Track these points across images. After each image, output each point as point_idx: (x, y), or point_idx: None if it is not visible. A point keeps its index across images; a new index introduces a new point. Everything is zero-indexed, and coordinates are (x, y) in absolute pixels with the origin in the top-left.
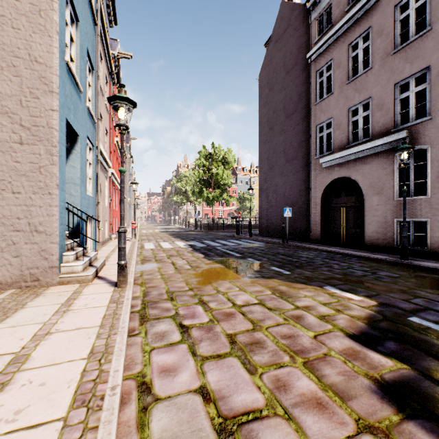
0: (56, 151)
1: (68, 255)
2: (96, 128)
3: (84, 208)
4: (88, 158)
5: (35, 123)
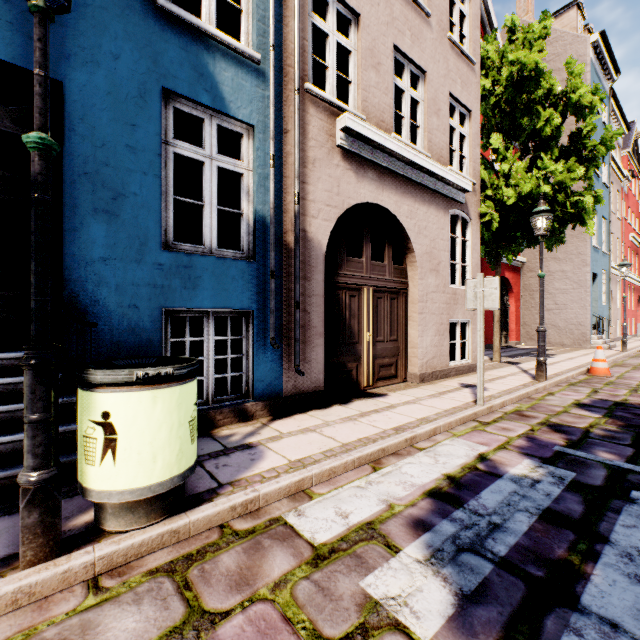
0: (588, 290)
1: (593, 336)
2: (607, 257)
3: (599, 314)
4: (602, 281)
5: (579, 280)
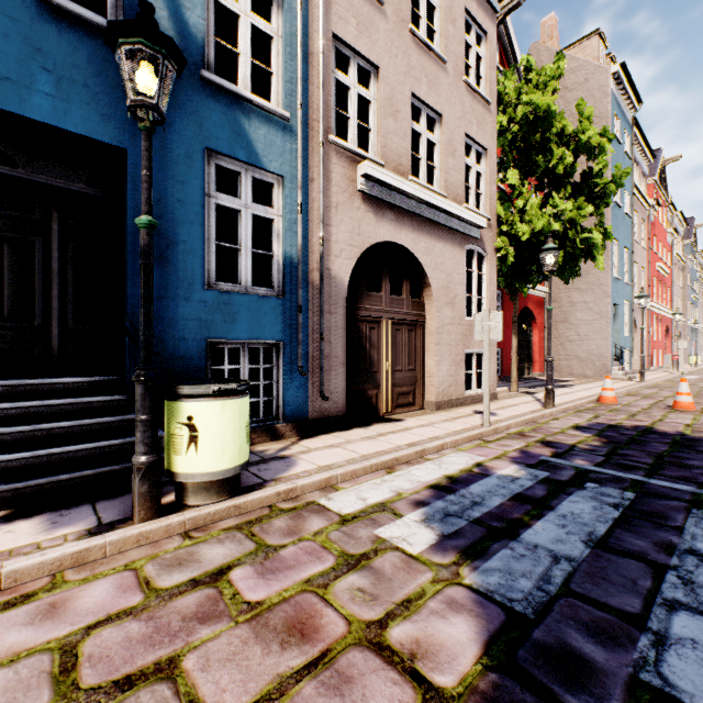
0: (609, 321)
1: (614, 368)
2: (630, 287)
3: (621, 345)
4: (624, 312)
5: (600, 311)
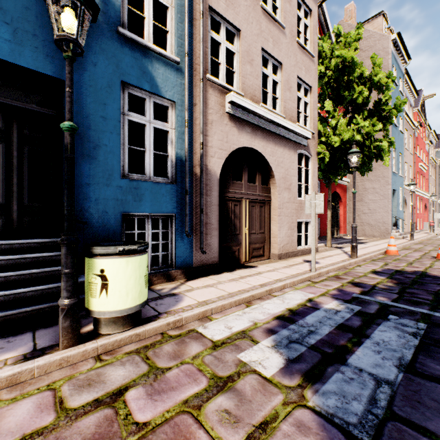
0: (390, 200)
1: (393, 231)
2: (403, 179)
3: (397, 216)
4: (399, 194)
5: (384, 194)
